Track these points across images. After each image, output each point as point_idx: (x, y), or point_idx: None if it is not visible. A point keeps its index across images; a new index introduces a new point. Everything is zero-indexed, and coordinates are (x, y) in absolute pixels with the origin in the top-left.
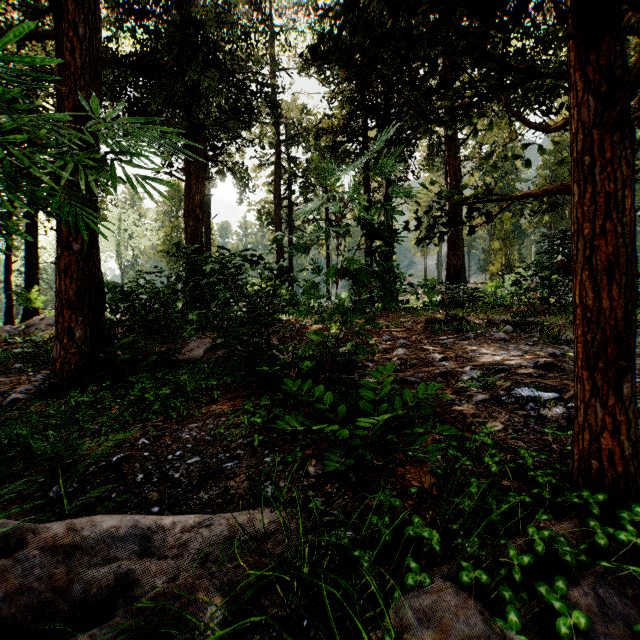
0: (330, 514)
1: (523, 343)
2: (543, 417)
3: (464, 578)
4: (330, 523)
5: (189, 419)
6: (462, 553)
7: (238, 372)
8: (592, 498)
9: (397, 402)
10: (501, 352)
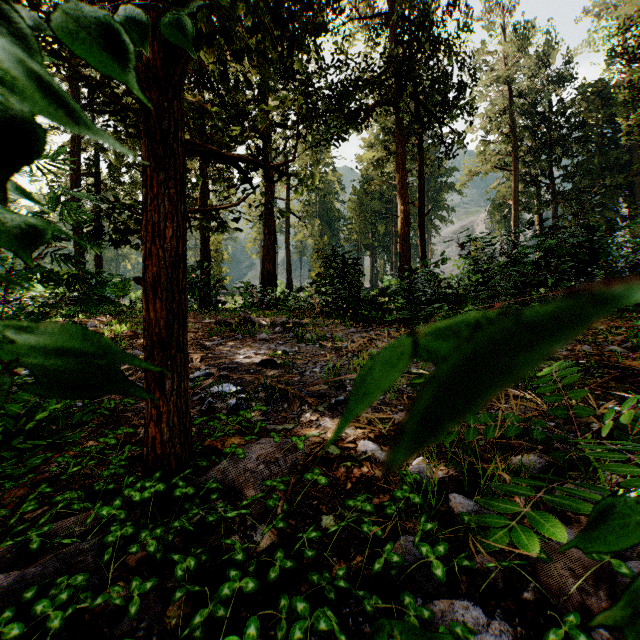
0: None
1: (277, 342)
2: (212, 409)
3: None
4: None
5: None
6: None
7: None
8: (126, 481)
9: (38, 414)
10: (251, 351)
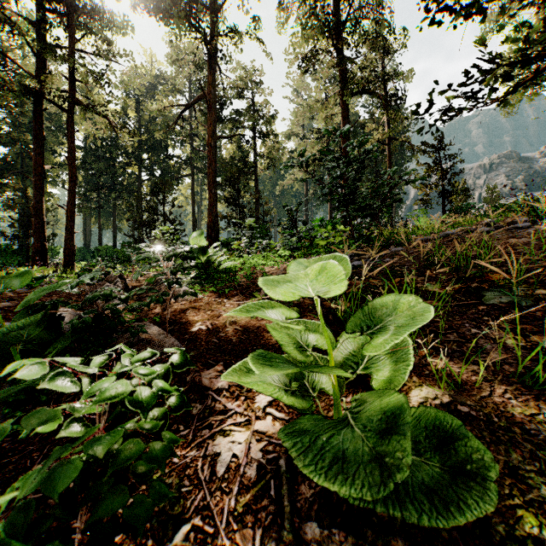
0: None
1: None
2: None
3: None
4: None
5: None
6: None
7: None
8: None
9: None
10: None
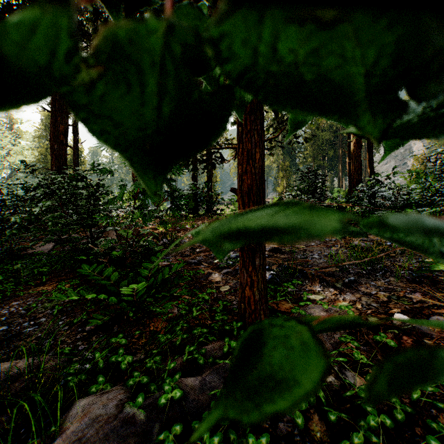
0: (81, 355)
1: None
2: None
3: (130, 382)
4: (77, 361)
5: (15, 298)
6: (144, 367)
7: (70, 261)
8: (236, 325)
9: (159, 276)
10: None
